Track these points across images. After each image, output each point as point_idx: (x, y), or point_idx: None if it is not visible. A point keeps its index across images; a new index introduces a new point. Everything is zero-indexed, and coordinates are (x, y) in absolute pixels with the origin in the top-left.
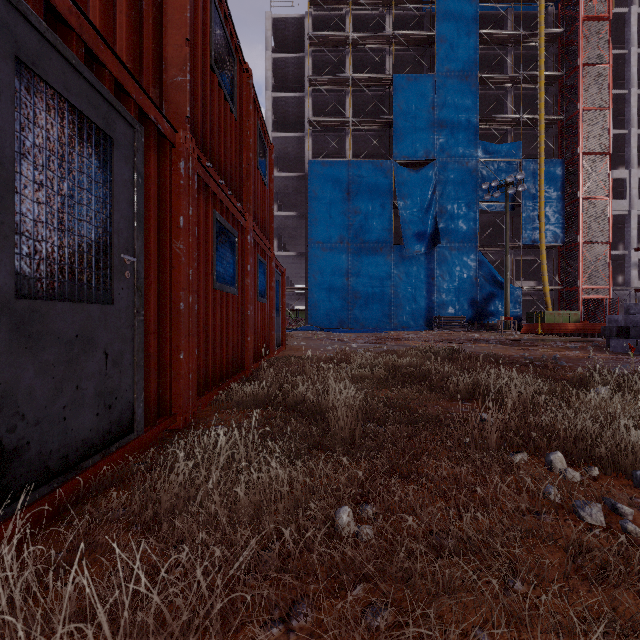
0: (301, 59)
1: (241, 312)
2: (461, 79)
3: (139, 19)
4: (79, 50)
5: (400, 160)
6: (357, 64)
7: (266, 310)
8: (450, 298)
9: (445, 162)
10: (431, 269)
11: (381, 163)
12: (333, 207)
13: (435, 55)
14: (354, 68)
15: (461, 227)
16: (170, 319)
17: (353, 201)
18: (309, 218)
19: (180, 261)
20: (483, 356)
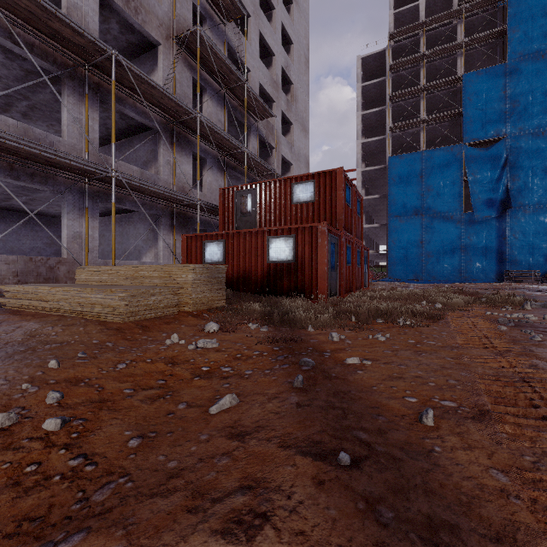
0: (383, 81)
1: (352, 272)
2: (536, 59)
3: (331, 204)
4: (333, 234)
5: (470, 142)
6: (431, 70)
7: (360, 270)
8: (523, 254)
9: (517, 136)
10: (502, 230)
11: (451, 148)
12: (409, 188)
13: (506, 46)
14: (428, 74)
15: (536, 191)
16: (340, 274)
17: (426, 182)
18: (389, 199)
19: (342, 261)
20: (468, 292)
